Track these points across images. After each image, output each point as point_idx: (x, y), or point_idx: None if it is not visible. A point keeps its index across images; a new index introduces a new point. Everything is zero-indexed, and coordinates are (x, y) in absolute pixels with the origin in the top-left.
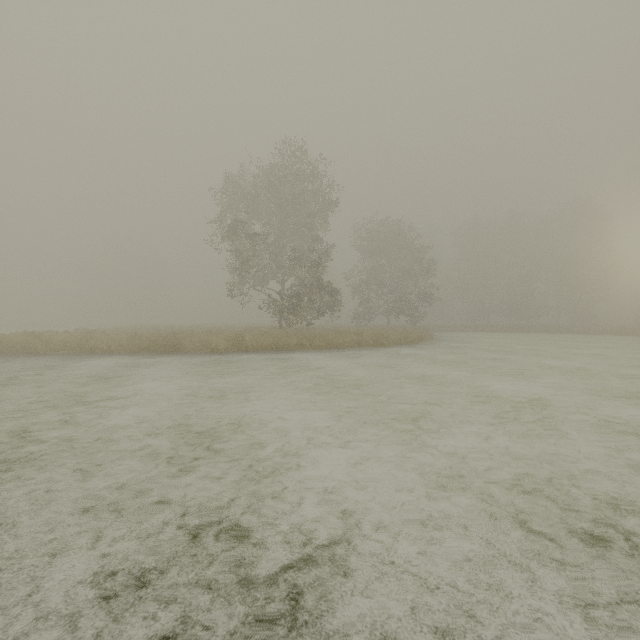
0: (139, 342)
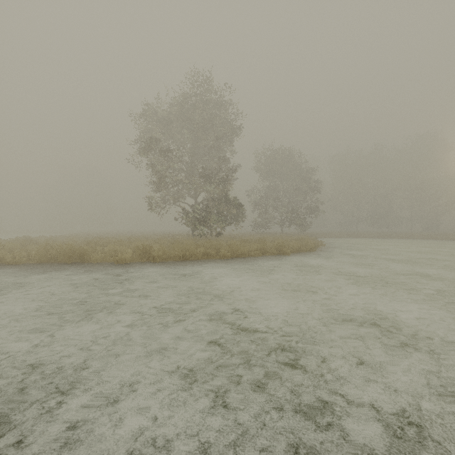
0: (46, 253)
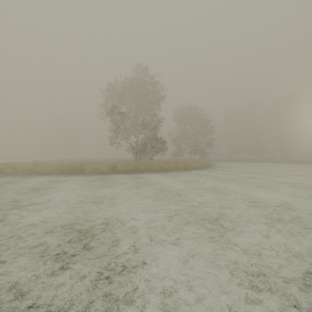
0: (62, 168)
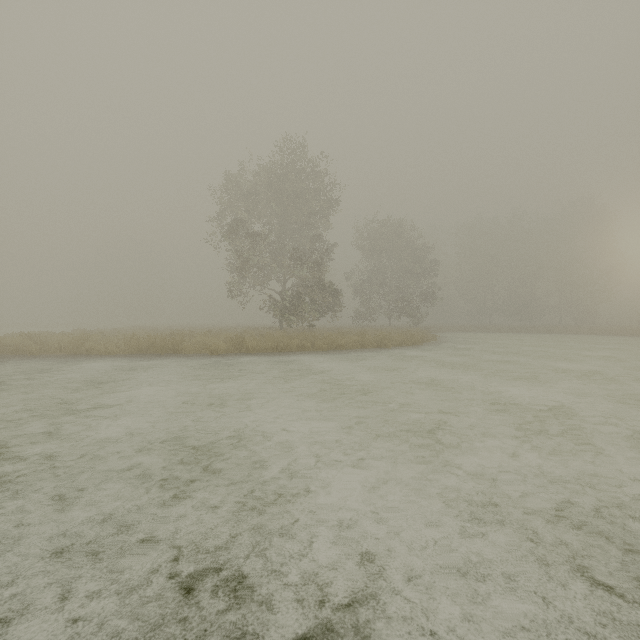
0: (136, 344)
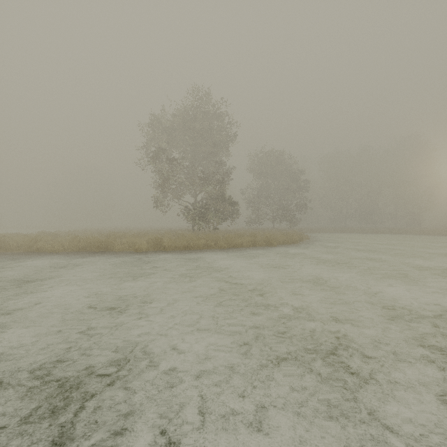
0: (77, 243)
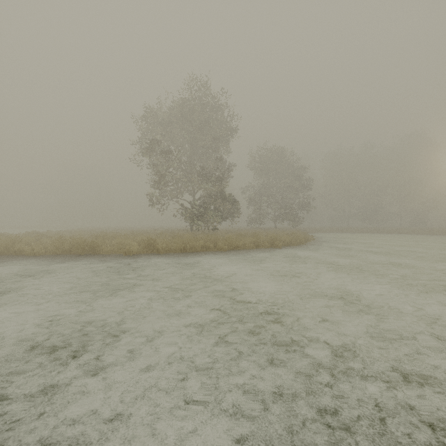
0: (60, 245)
